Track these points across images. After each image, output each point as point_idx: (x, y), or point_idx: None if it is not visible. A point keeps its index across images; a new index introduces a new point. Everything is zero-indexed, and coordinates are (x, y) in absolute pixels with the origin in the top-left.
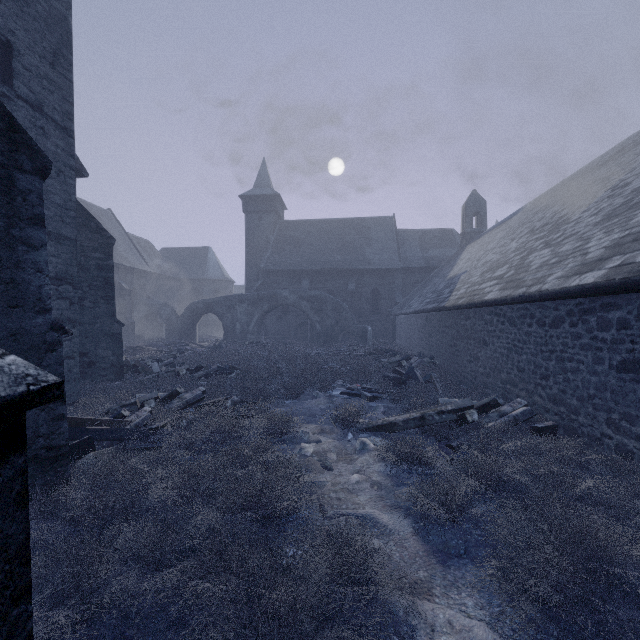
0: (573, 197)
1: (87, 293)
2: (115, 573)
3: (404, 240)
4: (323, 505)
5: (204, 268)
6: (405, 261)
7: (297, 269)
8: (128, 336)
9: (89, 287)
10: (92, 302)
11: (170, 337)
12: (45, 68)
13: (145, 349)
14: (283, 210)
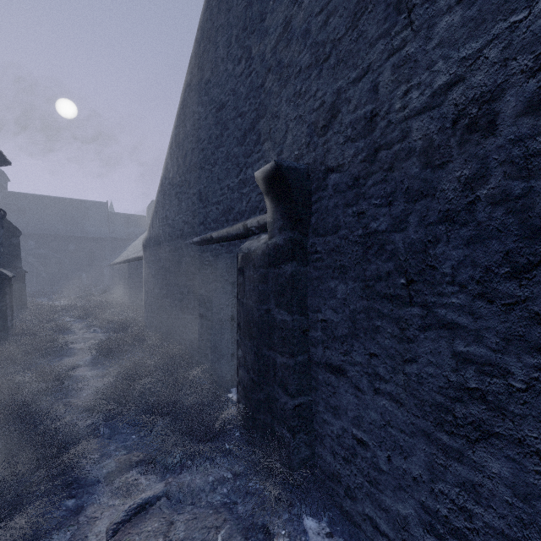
0: None
1: None
2: None
3: (114, 219)
4: None
5: None
6: (113, 233)
7: (23, 232)
8: None
9: None
10: None
11: None
12: None
13: None
14: (6, 181)
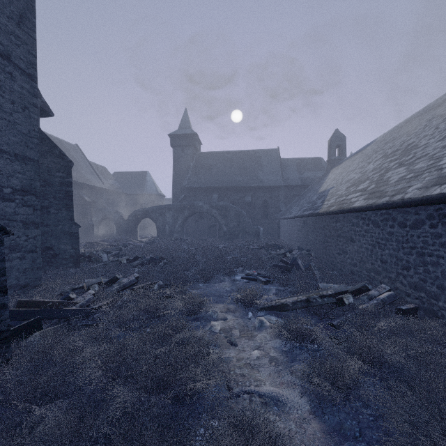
0: (417, 130)
1: (52, 202)
2: None
3: (286, 166)
4: (229, 382)
5: (144, 186)
6: (286, 180)
7: (209, 186)
8: (89, 234)
9: (54, 198)
10: (56, 209)
11: (119, 235)
12: (12, 27)
13: (100, 244)
14: (199, 145)
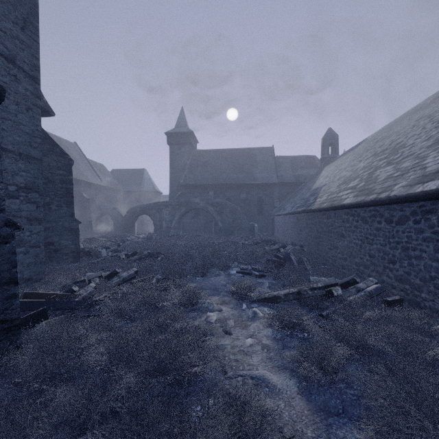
0: (405, 129)
1: (53, 199)
2: (44, 437)
3: (280, 163)
4: (224, 366)
5: (141, 183)
6: (281, 178)
7: (205, 184)
8: (87, 230)
9: (55, 195)
10: (57, 206)
11: (117, 231)
12: (17, 31)
13: (98, 239)
14: (195, 143)
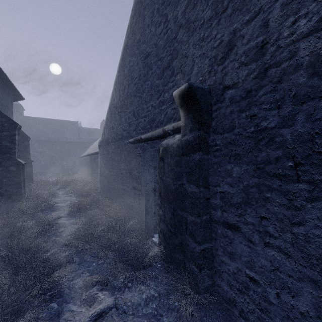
0: None
1: None
2: None
3: (81, 131)
4: None
5: None
6: (81, 139)
7: (32, 139)
8: None
9: None
10: None
11: None
12: None
13: None
14: (23, 110)
